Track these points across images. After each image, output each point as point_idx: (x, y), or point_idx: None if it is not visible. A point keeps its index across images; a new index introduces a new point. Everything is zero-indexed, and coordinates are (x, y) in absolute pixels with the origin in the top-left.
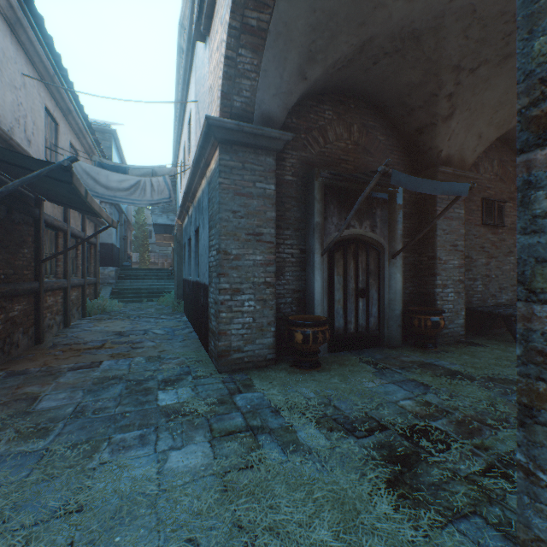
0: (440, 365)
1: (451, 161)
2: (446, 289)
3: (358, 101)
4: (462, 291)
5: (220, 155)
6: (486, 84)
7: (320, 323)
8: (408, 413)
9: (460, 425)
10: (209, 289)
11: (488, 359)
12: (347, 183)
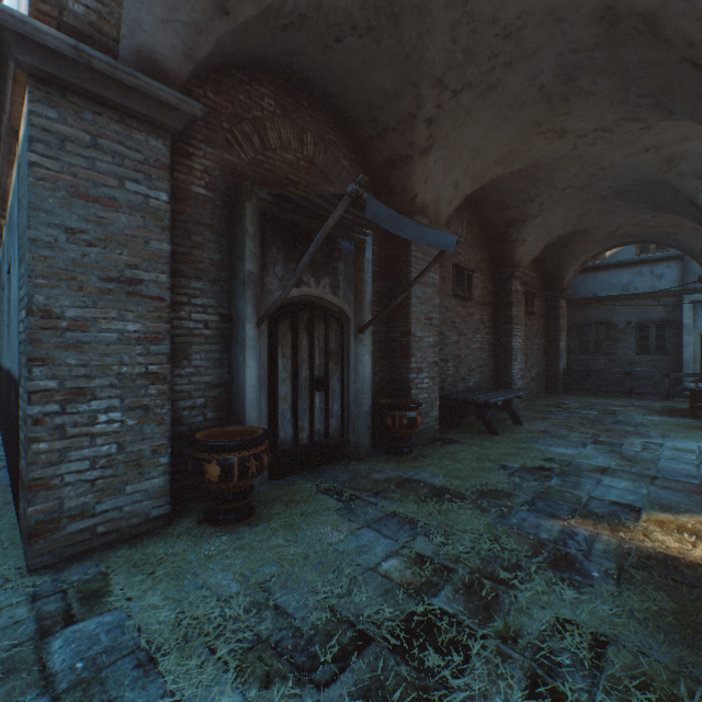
0: (422, 480)
1: (427, 211)
2: (421, 374)
3: (314, 99)
4: (437, 376)
5: (33, 103)
6: (468, 118)
7: (253, 442)
8: (398, 588)
9: (470, 593)
10: (19, 389)
11: (470, 462)
12: (298, 215)
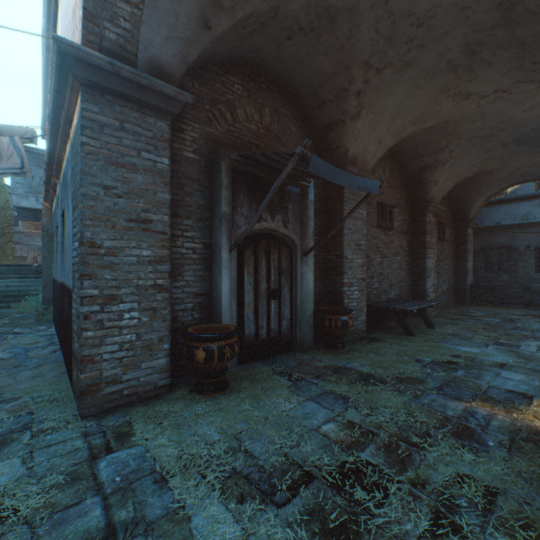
0: (352, 368)
1: (356, 162)
2: (352, 287)
3: (270, 82)
4: (365, 289)
5: (84, 102)
6: (389, 89)
7: (227, 335)
8: (334, 444)
9: (389, 451)
10: (73, 295)
11: (391, 355)
12: (259, 170)
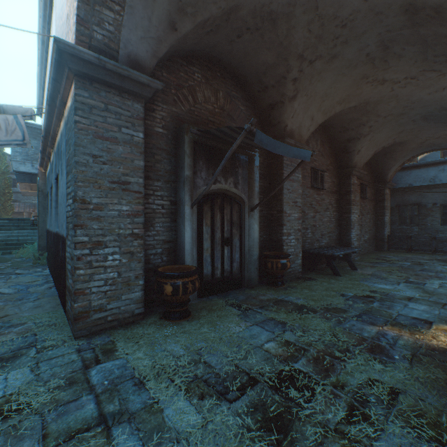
0: (290, 300)
1: (293, 135)
2: (290, 236)
3: (224, 71)
4: (300, 238)
5: (77, 89)
6: (319, 76)
7: (190, 273)
8: (274, 357)
9: (317, 362)
10: (67, 242)
11: (321, 291)
12: (214, 142)
